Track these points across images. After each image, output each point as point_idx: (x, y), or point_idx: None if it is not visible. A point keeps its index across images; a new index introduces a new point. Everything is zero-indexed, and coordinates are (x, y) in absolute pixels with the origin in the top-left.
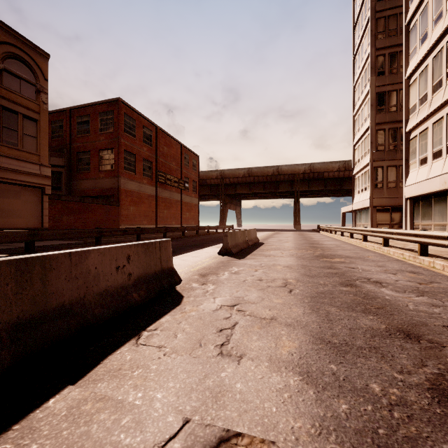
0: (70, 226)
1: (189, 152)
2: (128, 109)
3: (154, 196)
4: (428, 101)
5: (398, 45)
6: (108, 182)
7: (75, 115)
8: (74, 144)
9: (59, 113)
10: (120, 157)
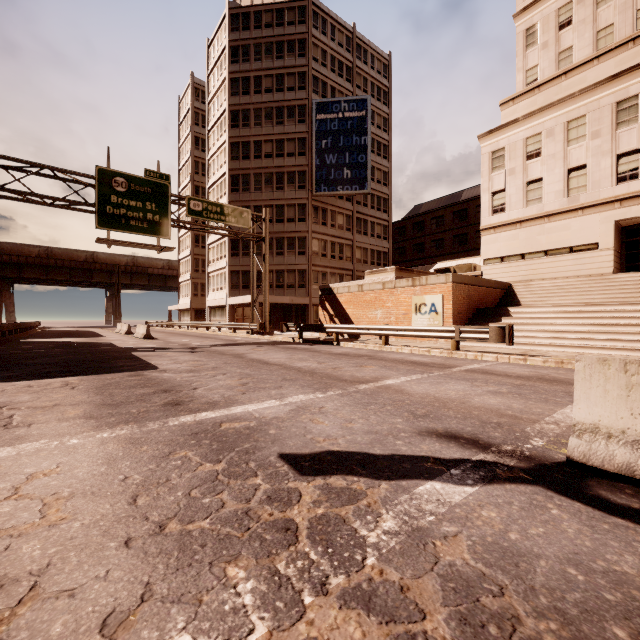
0: None
1: None
2: None
3: None
4: (215, 263)
5: None
6: None
7: None
8: None
9: None
10: None
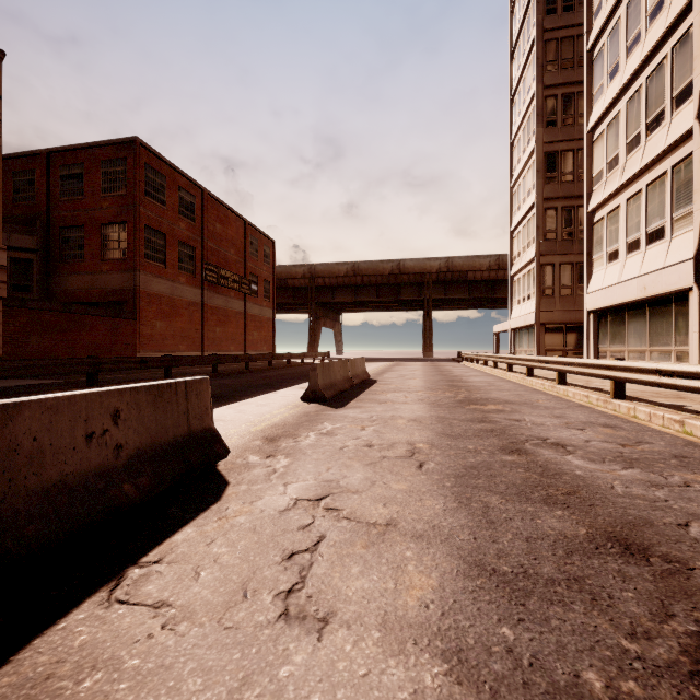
0: (44, 354)
1: (258, 235)
2: (152, 157)
3: (198, 304)
4: (619, 165)
5: (576, 82)
6: (116, 279)
7: (57, 163)
8: (55, 213)
9: (28, 159)
10: (138, 238)
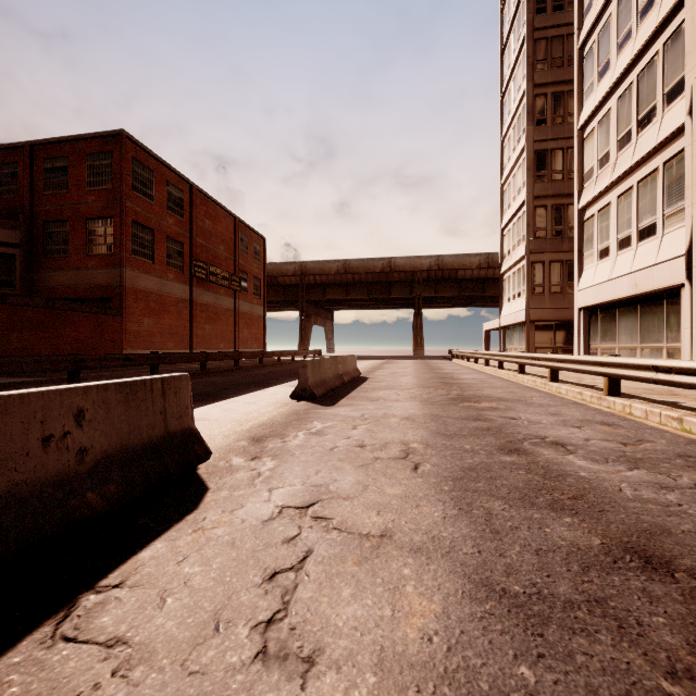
0: (26, 351)
1: (248, 231)
2: (140, 151)
3: (187, 301)
4: (610, 163)
5: (565, 81)
6: (102, 275)
7: (40, 156)
8: (39, 207)
9: (11, 151)
10: (125, 233)
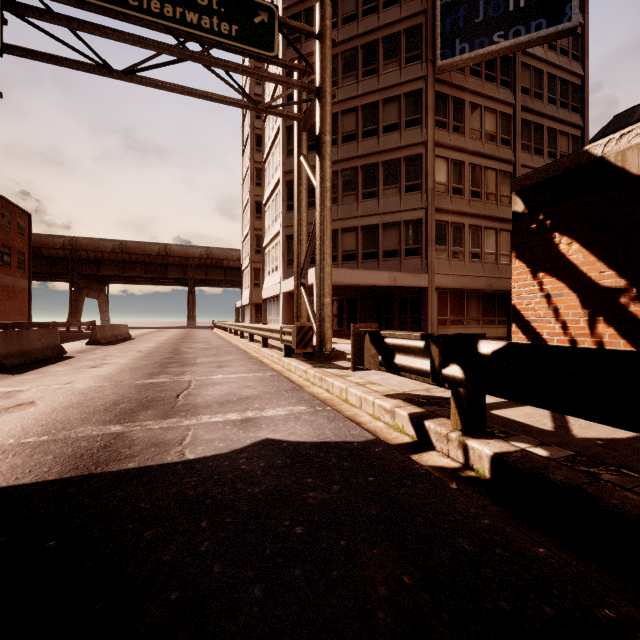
0: None
1: (11, 207)
2: None
3: None
4: (270, 230)
5: None
6: None
7: None
8: None
9: None
10: None
